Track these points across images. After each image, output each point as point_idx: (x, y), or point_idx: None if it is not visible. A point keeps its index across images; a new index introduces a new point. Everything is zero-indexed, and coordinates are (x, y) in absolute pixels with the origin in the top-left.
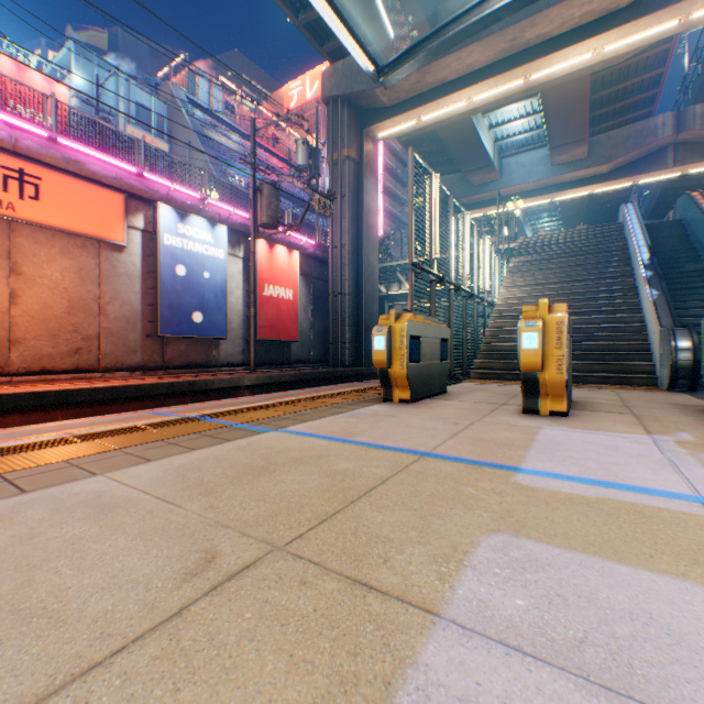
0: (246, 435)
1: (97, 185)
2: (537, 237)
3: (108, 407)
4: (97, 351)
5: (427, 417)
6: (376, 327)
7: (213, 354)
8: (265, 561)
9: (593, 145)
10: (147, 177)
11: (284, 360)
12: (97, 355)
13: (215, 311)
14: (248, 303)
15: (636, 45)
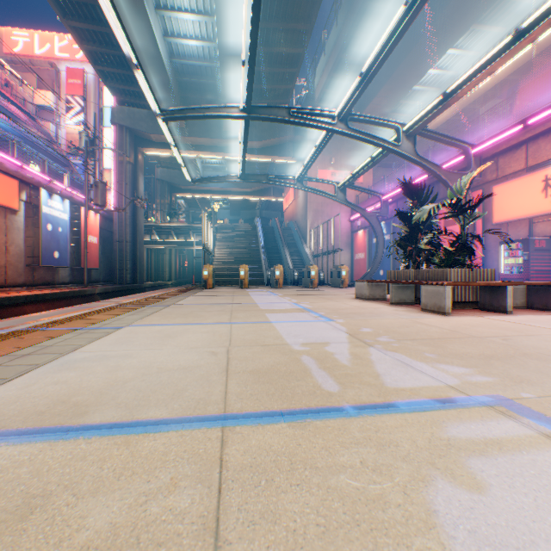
0: (197, 292)
1: (8, 175)
2: (227, 224)
3: (56, 302)
4: (5, 275)
5: (224, 289)
6: (205, 268)
7: (57, 277)
8: (234, 293)
9: None
10: (23, 167)
11: (89, 280)
12: (5, 277)
13: (64, 251)
14: (73, 245)
15: (261, 161)
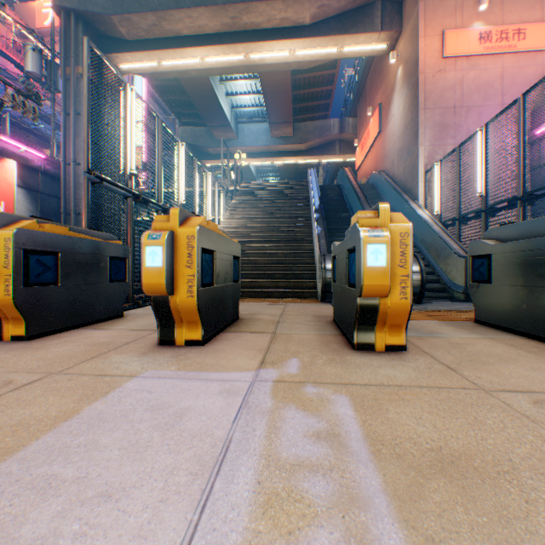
0: None
1: None
2: (256, 183)
3: None
4: None
5: None
6: None
7: None
8: None
9: (297, 129)
10: None
11: None
12: None
13: None
14: None
15: (315, 58)
